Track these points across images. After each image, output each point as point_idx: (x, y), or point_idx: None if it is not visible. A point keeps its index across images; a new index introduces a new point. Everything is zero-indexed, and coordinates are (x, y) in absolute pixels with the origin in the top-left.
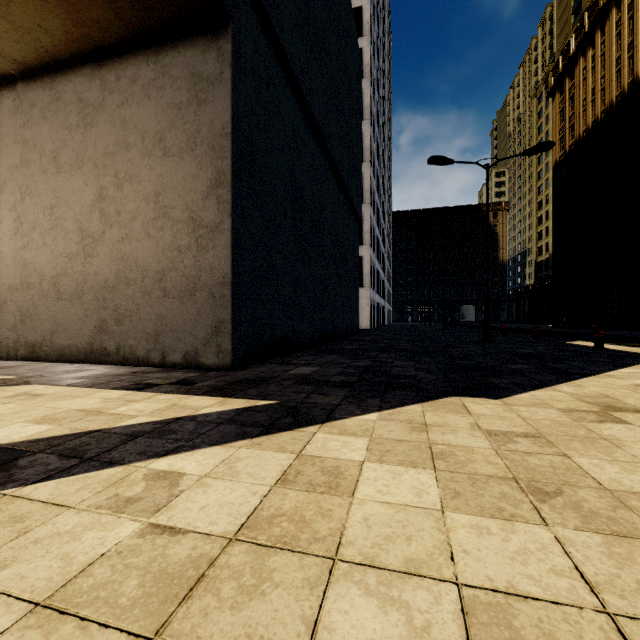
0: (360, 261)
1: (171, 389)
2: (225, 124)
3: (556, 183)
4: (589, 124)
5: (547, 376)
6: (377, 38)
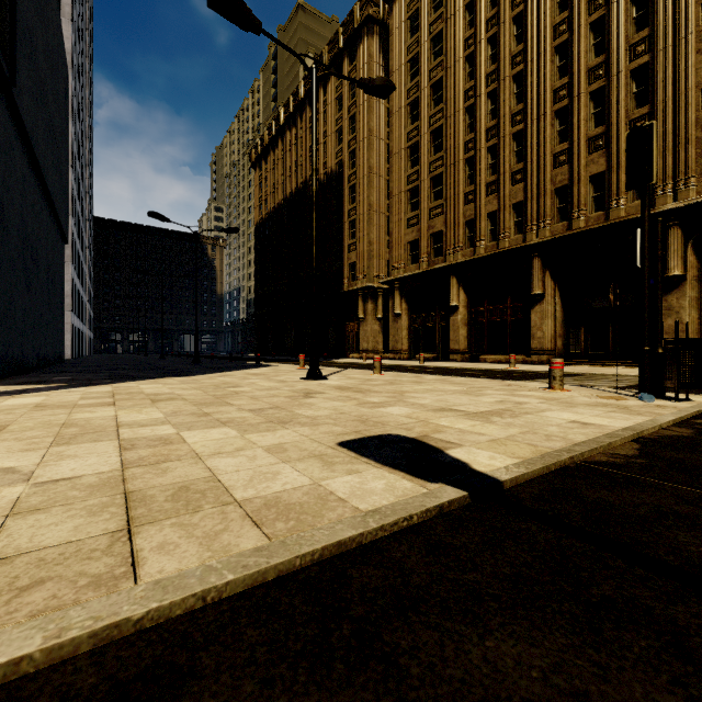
0: None
1: None
2: None
3: (257, 240)
4: (276, 204)
5: (215, 372)
6: (78, 16)
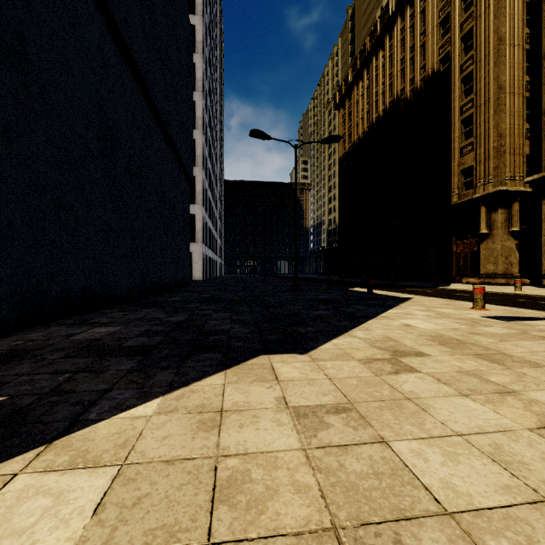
0: (193, 219)
1: None
2: None
3: (341, 173)
4: (360, 134)
5: (343, 321)
6: (209, 23)
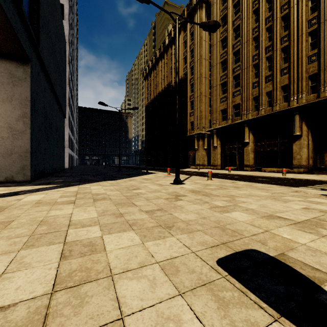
0: None
1: (21, 186)
2: (27, 96)
3: (146, 113)
4: (155, 96)
5: (127, 177)
6: (71, 20)
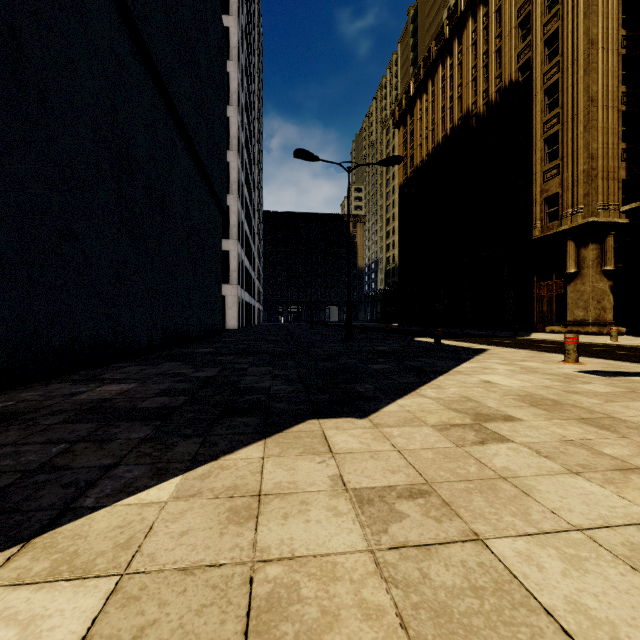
0: (227, 256)
1: None
2: None
3: (401, 203)
4: (424, 156)
5: (408, 377)
6: (246, 25)
